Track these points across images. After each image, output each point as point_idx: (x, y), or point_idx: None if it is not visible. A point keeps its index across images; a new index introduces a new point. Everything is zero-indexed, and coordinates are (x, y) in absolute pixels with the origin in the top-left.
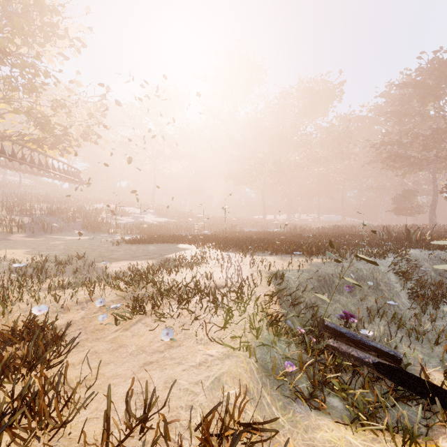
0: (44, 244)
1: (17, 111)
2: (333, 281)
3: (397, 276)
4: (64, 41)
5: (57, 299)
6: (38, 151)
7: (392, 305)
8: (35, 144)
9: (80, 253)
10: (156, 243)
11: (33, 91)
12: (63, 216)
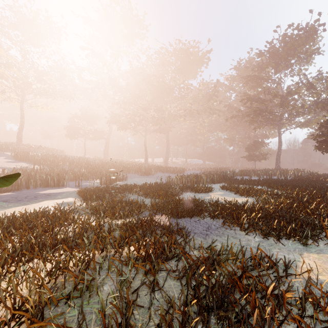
0: None
1: None
2: None
3: None
4: None
5: None
6: None
7: None
8: None
9: None
10: None
11: None
12: None
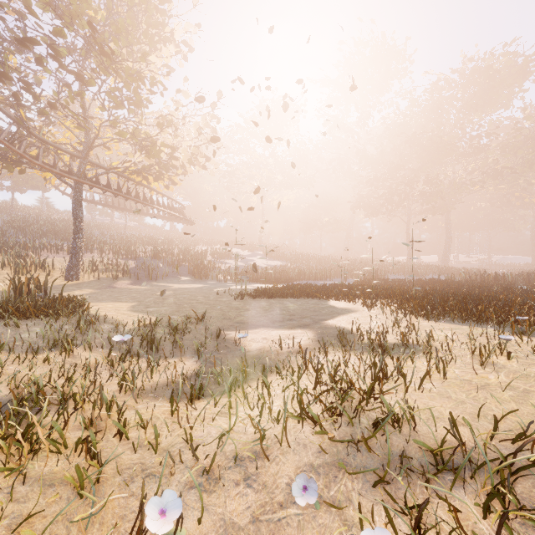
0: (150, 295)
1: (122, 133)
2: None
3: None
4: (170, 48)
5: (189, 438)
6: (143, 185)
7: None
8: (140, 175)
9: (197, 312)
10: (292, 297)
11: (138, 105)
12: (168, 260)
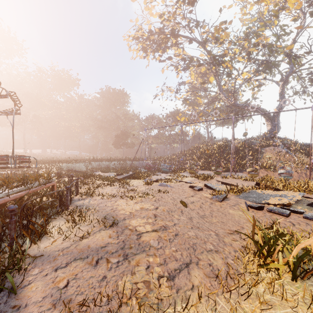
0: None
1: None
2: (70, 167)
3: (84, 166)
4: None
5: None
6: None
7: (82, 170)
8: None
9: None
10: None
11: None
12: None
